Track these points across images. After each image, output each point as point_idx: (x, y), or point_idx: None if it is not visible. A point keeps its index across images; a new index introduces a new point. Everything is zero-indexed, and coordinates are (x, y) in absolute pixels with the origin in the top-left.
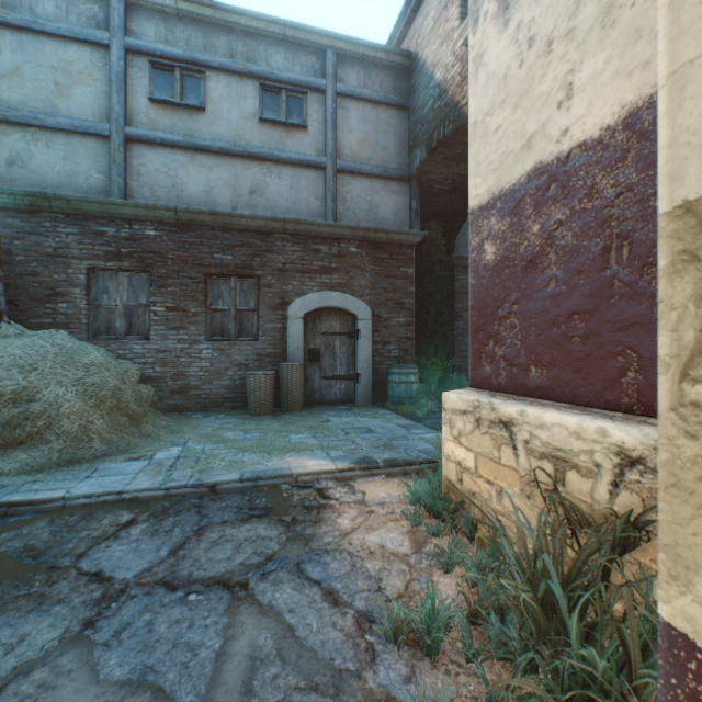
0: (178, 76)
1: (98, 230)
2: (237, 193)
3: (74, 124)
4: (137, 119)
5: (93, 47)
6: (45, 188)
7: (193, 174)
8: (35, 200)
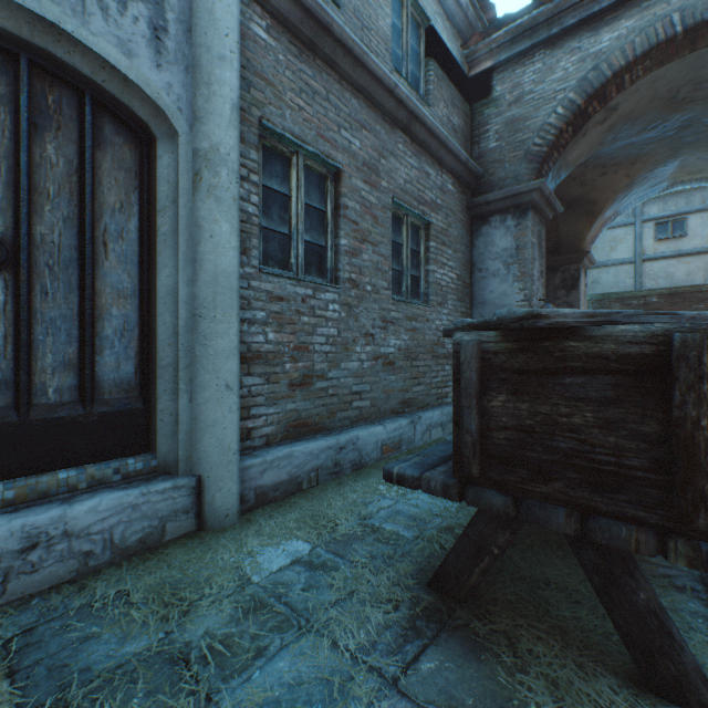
0: (669, 224)
1: (627, 303)
2: (706, 272)
3: (617, 262)
4: (646, 250)
5: (625, 226)
6: (605, 290)
7: (678, 268)
8: (602, 296)
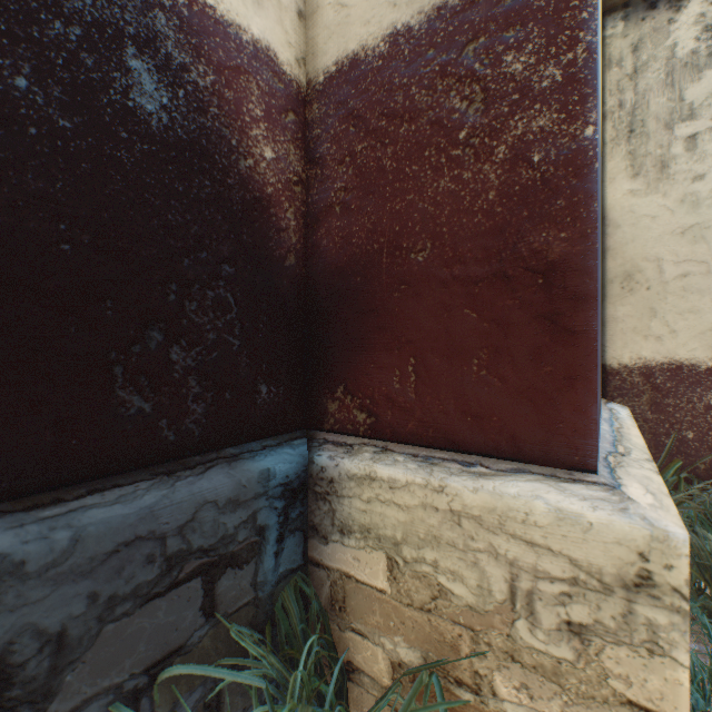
0: None
1: None
2: None
3: None
4: None
5: None
6: None
7: None
8: None
